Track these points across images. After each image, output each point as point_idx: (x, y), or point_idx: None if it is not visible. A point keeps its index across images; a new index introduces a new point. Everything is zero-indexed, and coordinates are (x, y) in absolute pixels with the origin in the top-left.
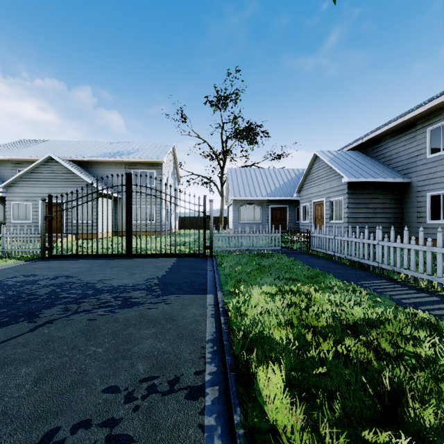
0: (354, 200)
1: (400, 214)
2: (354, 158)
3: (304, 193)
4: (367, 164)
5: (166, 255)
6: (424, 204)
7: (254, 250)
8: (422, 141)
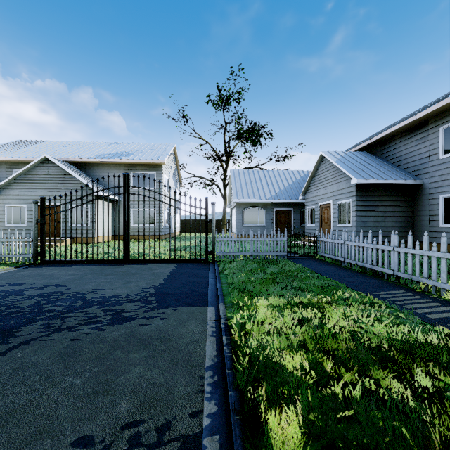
0: (363, 203)
1: (411, 217)
2: (362, 159)
3: (309, 195)
4: (376, 165)
5: (166, 261)
6: (437, 207)
7: (258, 255)
8: (435, 140)
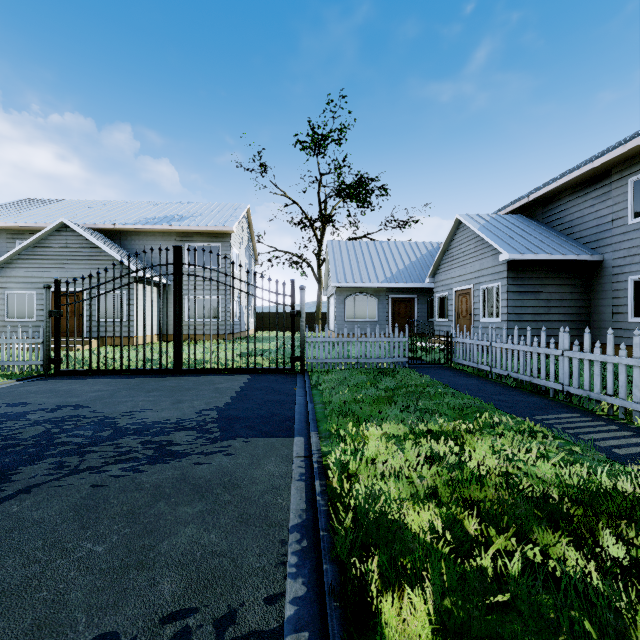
0: (518, 288)
1: (587, 308)
2: (516, 225)
3: (441, 277)
4: (536, 234)
5: (234, 371)
6: (623, 293)
7: (367, 362)
8: (621, 198)
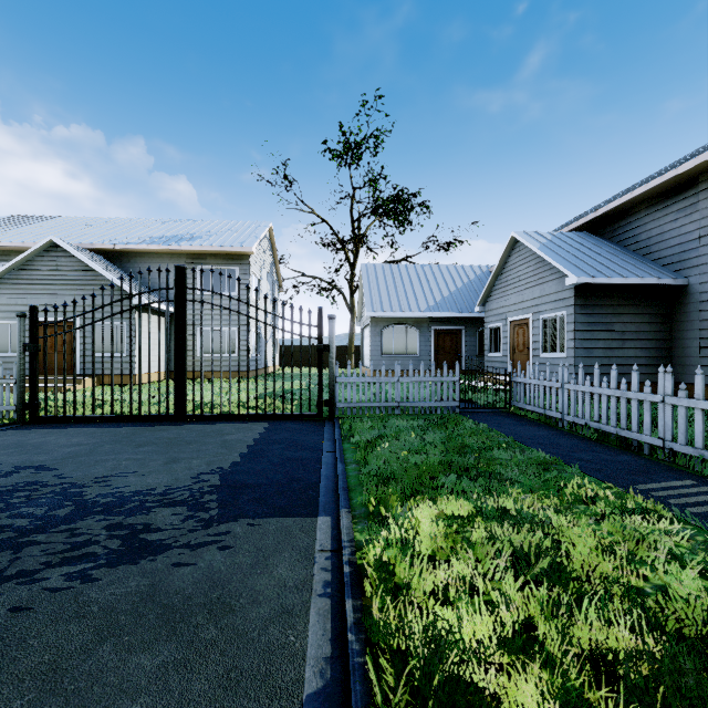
0: (587, 318)
1: (668, 341)
2: (582, 244)
3: (492, 305)
4: (607, 254)
5: (249, 417)
6: None
7: (410, 407)
8: None
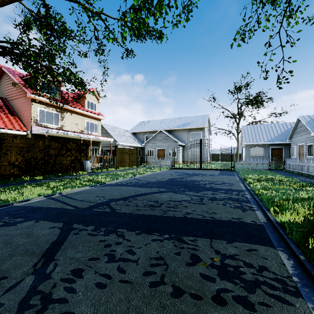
0: None
1: None
2: None
3: (293, 139)
4: None
5: (215, 169)
6: None
7: (254, 169)
8: None
